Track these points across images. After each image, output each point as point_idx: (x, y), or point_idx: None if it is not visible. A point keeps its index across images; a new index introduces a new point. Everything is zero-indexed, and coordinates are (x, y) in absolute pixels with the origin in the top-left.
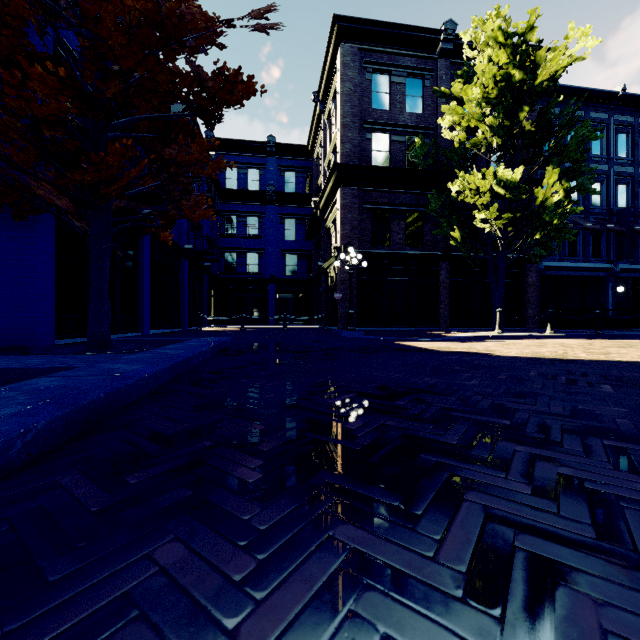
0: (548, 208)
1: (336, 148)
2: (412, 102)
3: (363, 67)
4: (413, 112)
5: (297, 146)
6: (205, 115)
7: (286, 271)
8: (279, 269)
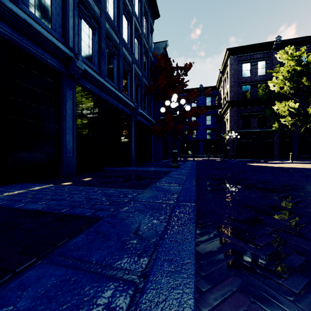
0: None
1: (228, 92)
2: (260, 71)
3: (238, 63)
4: (261, 75)
5: (211, 87)
6: (196, 116)
7: (207, 136)
8: (204, 136)
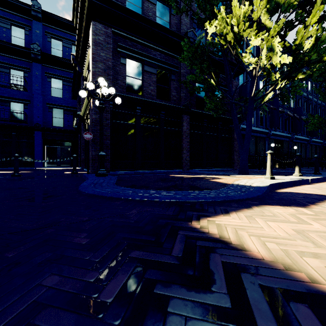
0: (320, 42)
1: None
2: None
3: None
4: None
5: (63, 19)
6: None
7: (53, 122)
8: (46, 120)
